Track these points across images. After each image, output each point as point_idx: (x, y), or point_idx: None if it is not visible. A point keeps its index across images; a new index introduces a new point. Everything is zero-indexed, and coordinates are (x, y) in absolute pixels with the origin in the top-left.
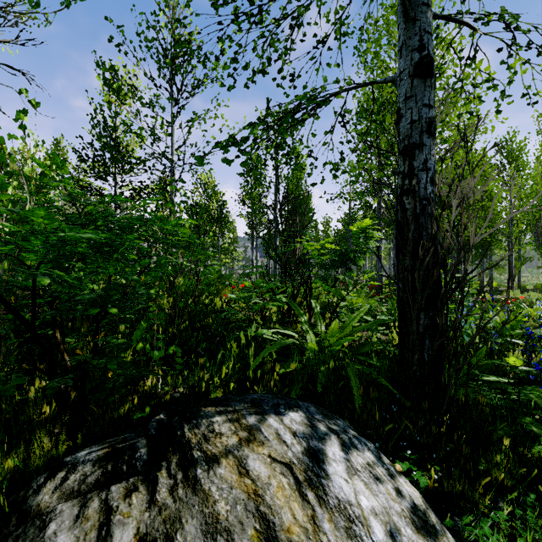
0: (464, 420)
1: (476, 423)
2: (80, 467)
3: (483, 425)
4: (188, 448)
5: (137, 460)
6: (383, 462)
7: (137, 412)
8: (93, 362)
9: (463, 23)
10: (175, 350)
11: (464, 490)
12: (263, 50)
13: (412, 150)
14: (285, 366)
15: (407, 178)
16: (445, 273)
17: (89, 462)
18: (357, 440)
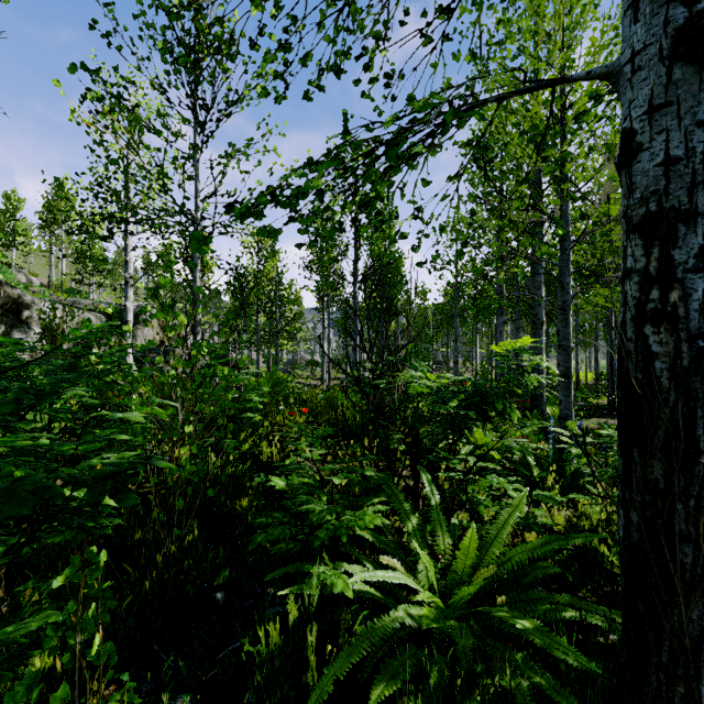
0: None
1: None
2: None
3: None
4: None
5: None
6: None
7: None
8: None
9: None
10: (126, 699)
11: None
12: (337, 27)
13: (671, 224)
14: (383, 671)
15: (657, 286)
16: None
17: None
18: None
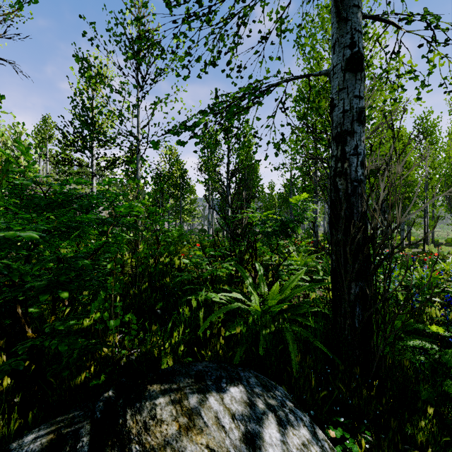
0: (391, 380)
1: (402, 384)
2: None
3: (408, 386)
4: (127, 441)
5: None
6: (317, 439)
7: (93, 379)
8: (45, 344)
9: (389, 22)
10: (131, 317)
11: None
12: (213, 45)
13: (344, 136)
14: (231, 327)
15: (340, 161)
16: (374, 249)
17: None
18: (294, 416)
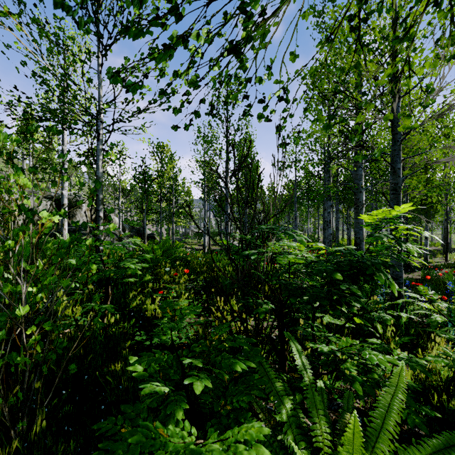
0: None
1: None
2: None
3: None
4: None
5: None
6: None
7: None
8: None
9: None
10: None
11: None
12: None
13: None
14: None
15: None
16: None
17: None
18: None
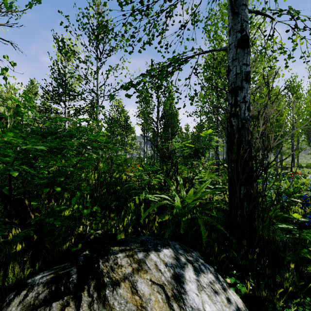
0: (267, 250)
1: (274, 252)
2: (36, 287)
3: (278, 253)
4: (101, 276)
5: (70, 283)
6: (219, 280)
7: (73, 247)
8: (46, 220)
9: (266, 15)
10: (97, 208)
11: (267, 296)
12: (149, 30)
13: (236, 90)
14: (162, 217)
15: (234, 107)
16: (256, 164)
17: (41, 284)
18: (204, 267)
